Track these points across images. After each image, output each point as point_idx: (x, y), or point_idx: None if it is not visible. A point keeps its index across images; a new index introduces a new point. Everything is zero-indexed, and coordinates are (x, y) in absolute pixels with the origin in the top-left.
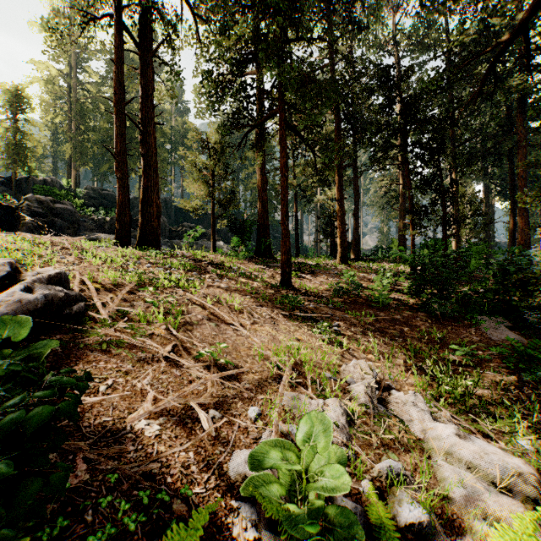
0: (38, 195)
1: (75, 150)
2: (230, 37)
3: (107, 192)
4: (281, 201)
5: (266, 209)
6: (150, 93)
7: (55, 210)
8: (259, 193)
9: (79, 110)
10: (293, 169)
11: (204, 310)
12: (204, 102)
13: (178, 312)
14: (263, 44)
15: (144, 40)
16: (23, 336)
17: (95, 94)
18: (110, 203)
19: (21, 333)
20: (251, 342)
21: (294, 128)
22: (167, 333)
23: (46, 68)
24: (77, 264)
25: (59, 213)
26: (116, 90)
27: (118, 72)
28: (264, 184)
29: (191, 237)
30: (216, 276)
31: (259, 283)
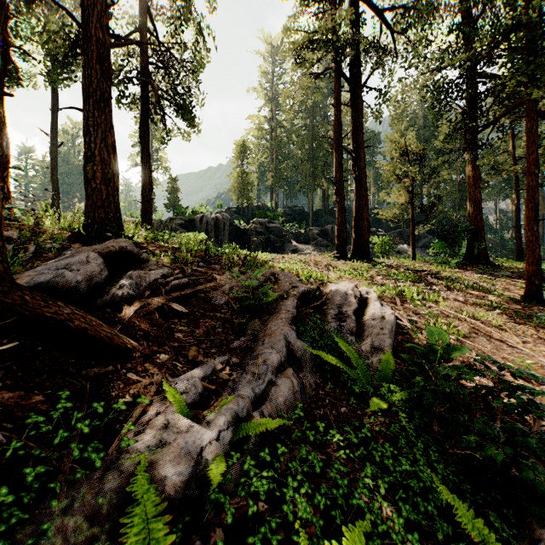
0: (259, 219)
1: (275, 178)
2: (467, 50)
3: (298, 208)
4: (526, 204)
5: (480, 208)
6: (360, 122)
7: (270, 228)
8: (470, 191)
9: (278, 144)
10: (512, 152)
11: (463, 324)
12: (398, 108)
13: (444, 324)
14: (511, 42)
15: (355, 77)
16: (444, 339)
17: (290, 128)
18: (300, 217)
19: (442, 337)
20: (538, 362)
21: (544, 115)
22: (458, 343)
23: (257, 119)
24: (341, 278)
25: (272, 231)
26: (335, 129)
27: (337, 113)
28: (476, 181)
29: (386, 245)
30: (445, 288)
31: (495, 296)
